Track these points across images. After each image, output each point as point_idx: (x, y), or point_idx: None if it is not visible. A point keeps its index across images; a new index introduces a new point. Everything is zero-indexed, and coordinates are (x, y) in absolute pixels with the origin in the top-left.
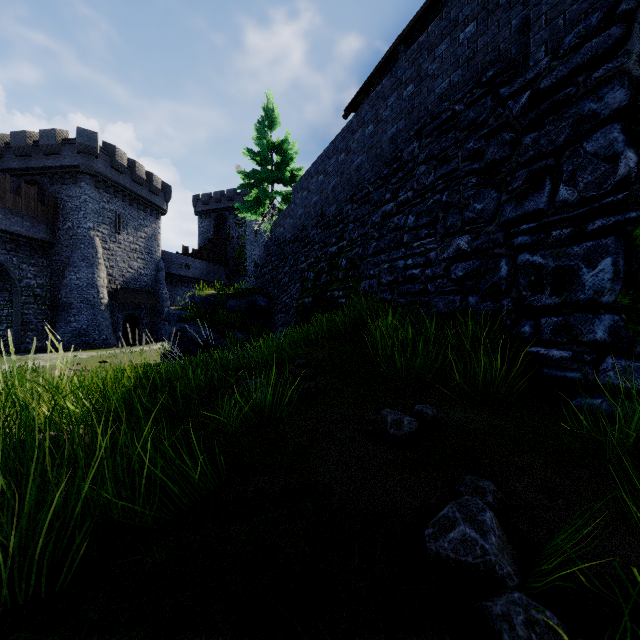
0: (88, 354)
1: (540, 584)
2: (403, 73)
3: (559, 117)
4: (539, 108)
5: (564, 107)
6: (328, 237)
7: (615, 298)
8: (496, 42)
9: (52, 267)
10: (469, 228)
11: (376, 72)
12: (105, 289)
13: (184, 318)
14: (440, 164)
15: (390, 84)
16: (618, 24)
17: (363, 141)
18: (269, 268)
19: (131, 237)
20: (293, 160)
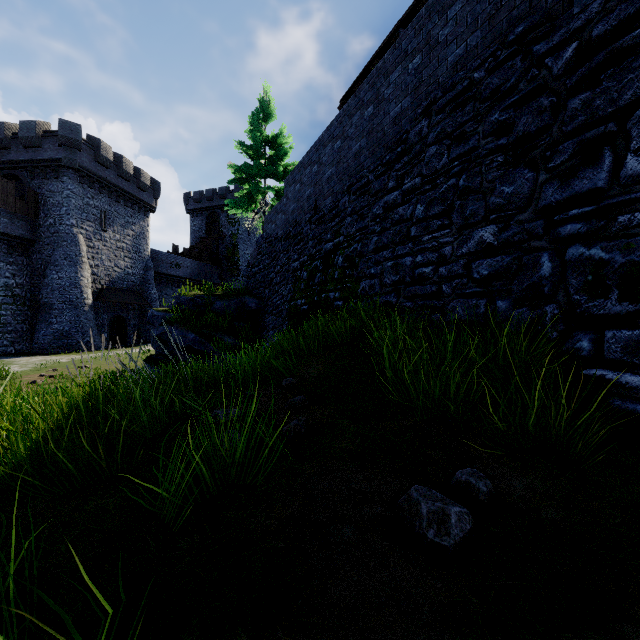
0: (69, 358)
1: None
2: (408, 43)
3: (623, 69)
4: (592, 61)
5: (629, 56)
6: (323, 233)
7: None
8: None
9: (32, 266)
10: (495, 217)
11: (374, 60)
12: (89, 289)
13: (168, 320)
14: (455, 143)
15: (393, 57)
16: None
17: (362, 125)
18: (260, 267)
19: (118, 235)
20: (286, 154)
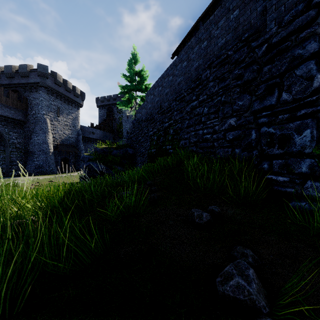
0: (43, 177)
1: (281, 313)
2: (202, 35)
3: (282, 57)
4: (272, 53)
5: (284, 52)
6: (164, 118)
7: (312, 150)
8: (249, 19)
9: (25, 133)
10: (235, 114)
11: (188, 35)
12: (52, 144)
13: (91, 159)
14: (220, 81)
15: (195, 41)
16: (313, 9)
17: (181, 70)
18: (134, 134)
19: (65, 118)
20: (146, 80)
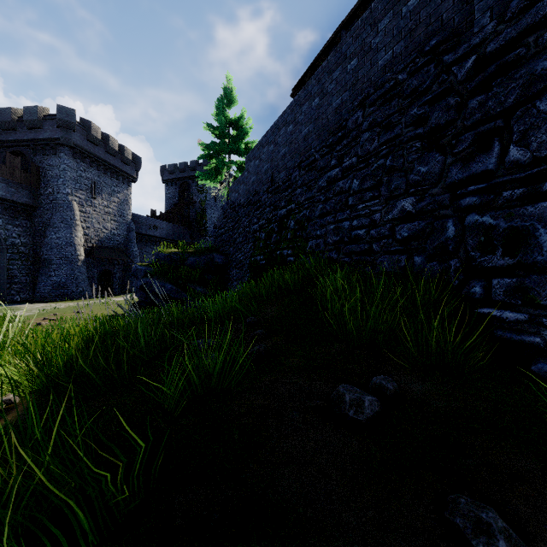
0: (66, 305)
1: None
2: (347, 48)
3: (508, 78)
4: (486, 71)
5: (513, 69)
6: (278, 201)
7: None
8: (439, 12)
9: (35, 228)
10: (414, 190)
11: (320, 55)
12: (82, 247)
13: (149, 273)
14: (383, 131)
15: (335, 59)
16: None
17: (310, 113)
18: (225, 229)
19: (105, 201)
20: (247, 134)
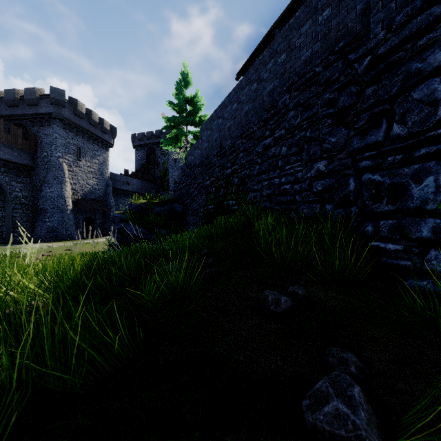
0: (58, 244)
1: None
2: (278, 46)
3: (392, 74)
4: (377, 68)
5: (396, 67)
6: (225, 162)
7: (437, 206)
8: (345, 22)
9: (33, 184)
10: (326, 155)
11: (259, 48)
12: (70, 199)
13: (124, 219)
14: (305, 110)
15: (269, 54)
16: (437, 5)
17: (250, 95)
18: (184, 184)
19: (88, 163)
20: (201, 109)
